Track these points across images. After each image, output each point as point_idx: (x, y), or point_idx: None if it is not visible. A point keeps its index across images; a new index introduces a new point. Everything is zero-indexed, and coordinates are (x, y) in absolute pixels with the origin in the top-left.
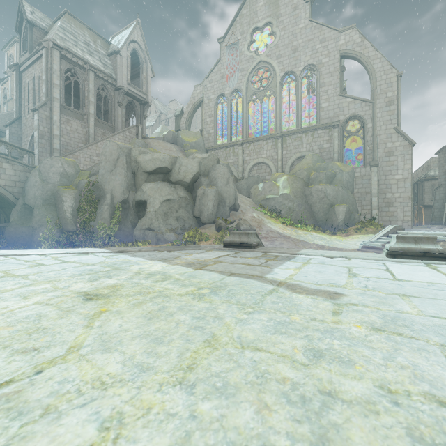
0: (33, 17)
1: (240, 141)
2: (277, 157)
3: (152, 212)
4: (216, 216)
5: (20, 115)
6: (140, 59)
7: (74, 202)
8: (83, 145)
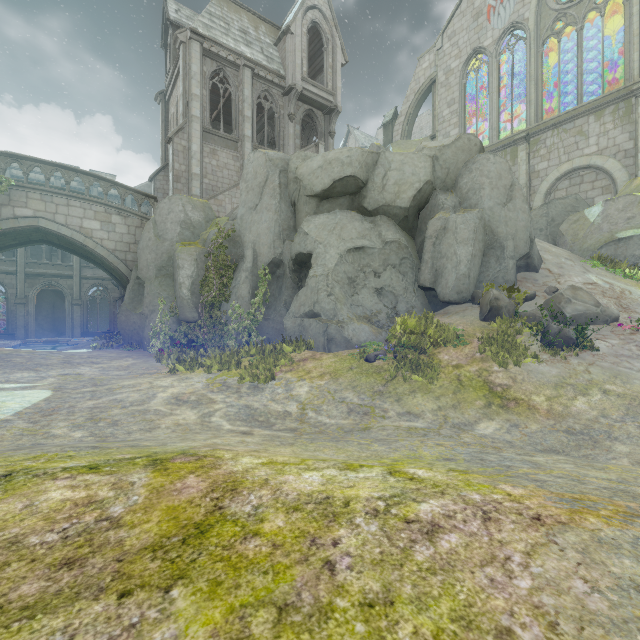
0: (178, 16)
1: (522, 131)
2: (635, 141)
3: (318, 275)
4: (478, 283)
5: (166, 162)
6: (323, 37)
7: (194, 268)
8: (231, 185)
